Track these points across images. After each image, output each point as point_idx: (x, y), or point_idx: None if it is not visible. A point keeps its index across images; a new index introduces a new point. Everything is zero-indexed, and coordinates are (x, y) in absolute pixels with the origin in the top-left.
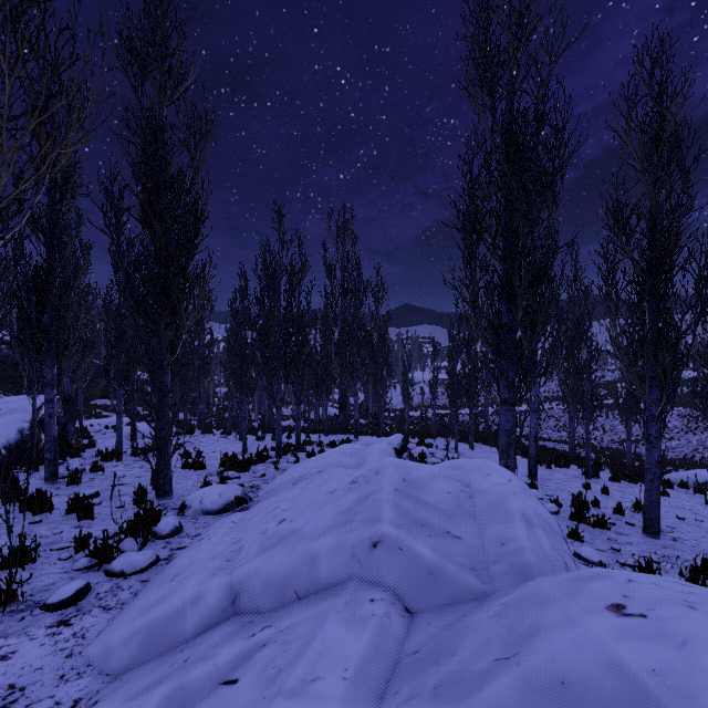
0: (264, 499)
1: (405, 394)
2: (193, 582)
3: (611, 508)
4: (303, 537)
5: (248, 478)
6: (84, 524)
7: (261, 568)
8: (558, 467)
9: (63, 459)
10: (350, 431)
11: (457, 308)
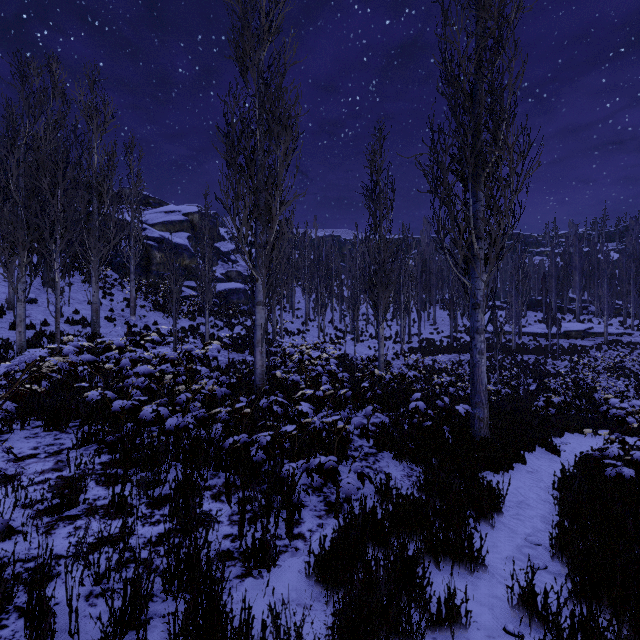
0: None
1: None
2: None
3: None
4: None
5: None
6: None
7: None
8: None
9: None
10: None
11: None
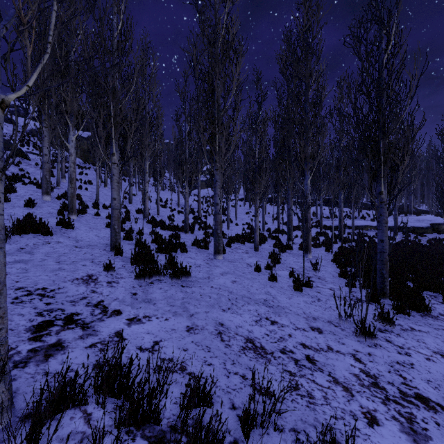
0: None
1: None
2: None
3: None
4: None
5: None
6: None
7: None
8: None
9: None
10: None
11: None
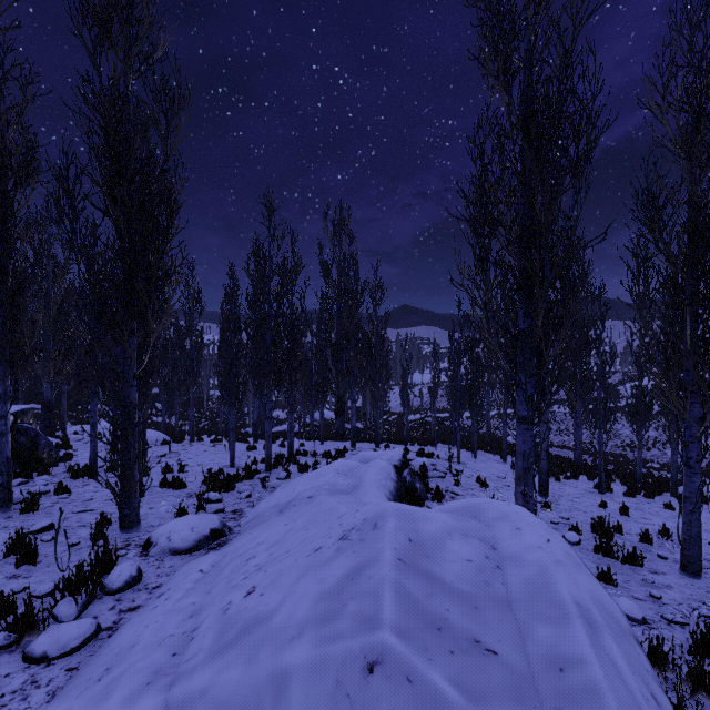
0: (246, 530)
1: (404, 399)
2: (116, 699)
3: (635, 533)
4: (271, 635)
5: (231, 500)
6: (22, 573)
7: (208, 688)
8: (567, 479)
9: (29, 477)
10: (347, 438)
11: (460, 310)
